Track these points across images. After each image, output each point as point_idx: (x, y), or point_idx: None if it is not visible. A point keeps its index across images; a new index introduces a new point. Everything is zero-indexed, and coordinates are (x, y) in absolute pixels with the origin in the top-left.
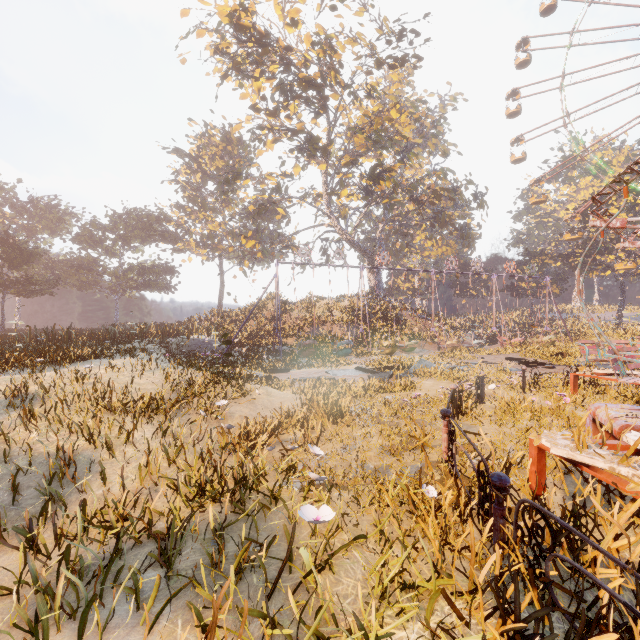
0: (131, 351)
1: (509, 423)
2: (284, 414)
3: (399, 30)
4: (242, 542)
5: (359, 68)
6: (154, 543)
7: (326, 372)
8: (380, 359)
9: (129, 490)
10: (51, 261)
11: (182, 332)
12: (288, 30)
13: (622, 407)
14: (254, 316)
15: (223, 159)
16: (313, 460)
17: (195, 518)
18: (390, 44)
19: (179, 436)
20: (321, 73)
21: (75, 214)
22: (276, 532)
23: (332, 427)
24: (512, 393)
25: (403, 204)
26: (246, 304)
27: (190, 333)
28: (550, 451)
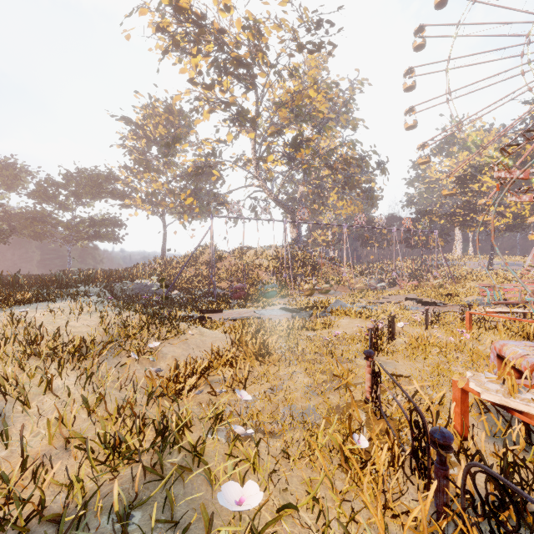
0: (73, 295)
1: (420, 358)
2: (214, 355)
3: (317, 20)
4: (151, 527)
5: (283, 51)
6: (47, 528)
7: (254, 312)
8: (301, 300)
9: (28, 456)
10: (7, 214)
11: (127, 277)
12: (222, 15)
13: (526, 345)
14: (192, 263)
15: (166, 127)
16: (241, 401)
17: (105, 486)
18: (309, 31)
19: (107, 380)
20: (250, 53)
21: (31, 172)
22: (196, 500)
23: (260, 366)
24: (417, 329)
25: (319, 169)
26: (185, 253)
27: (135, 278)
28: (481, 396)
